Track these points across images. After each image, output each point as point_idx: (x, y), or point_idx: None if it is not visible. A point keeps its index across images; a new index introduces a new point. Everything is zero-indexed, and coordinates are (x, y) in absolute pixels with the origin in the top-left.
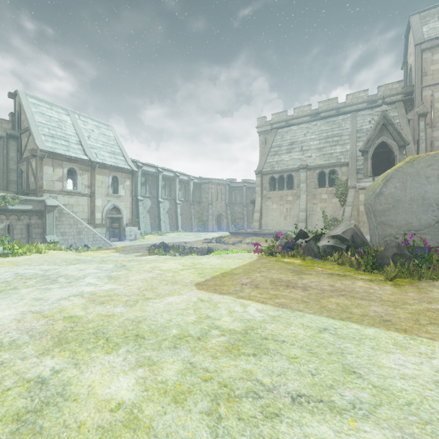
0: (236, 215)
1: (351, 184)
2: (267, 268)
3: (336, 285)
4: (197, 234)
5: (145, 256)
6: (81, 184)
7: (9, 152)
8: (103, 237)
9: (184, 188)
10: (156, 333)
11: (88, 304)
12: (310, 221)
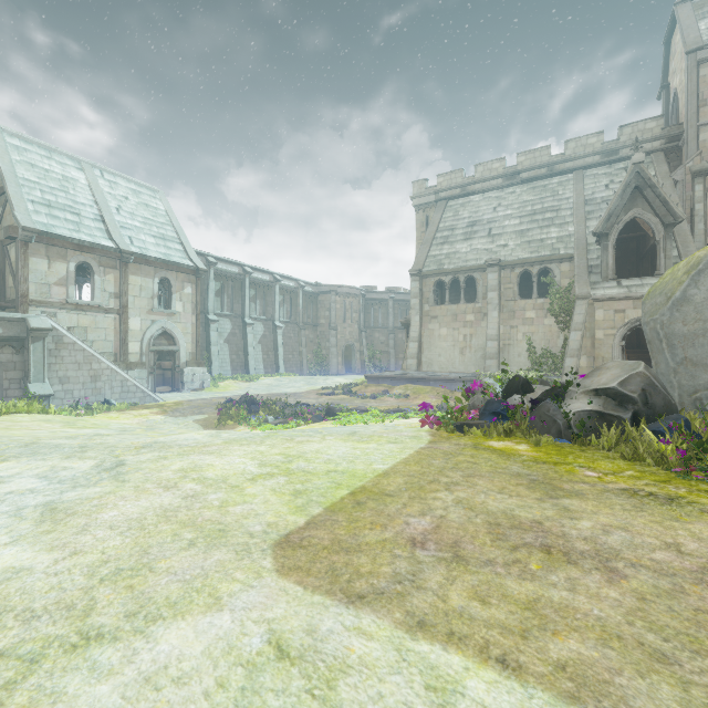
0: (377, 346)
1: (581, 292)
2: (462, 472)
3: (684, 542)
4: (311, 380)
5: (211, 421)
6: (102, 292)
7: None
8: (140, 386)
9: (290, 301)
10: None
11: None
12: (505, 356)
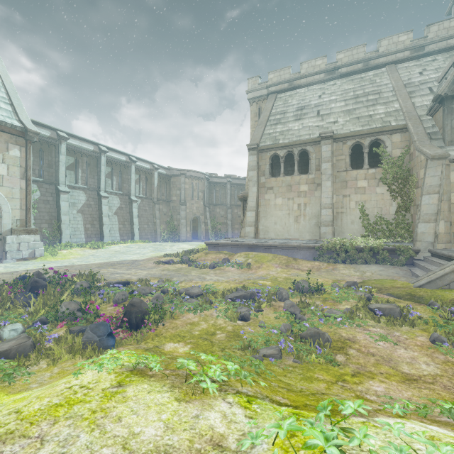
0: (218, 219)
1: (436, 152)
2: None
3: None
4: (159, 246)
5: None
6: None
7: None
8: None
9: (145, 180)
10: None
11: None
12: (339, 224)
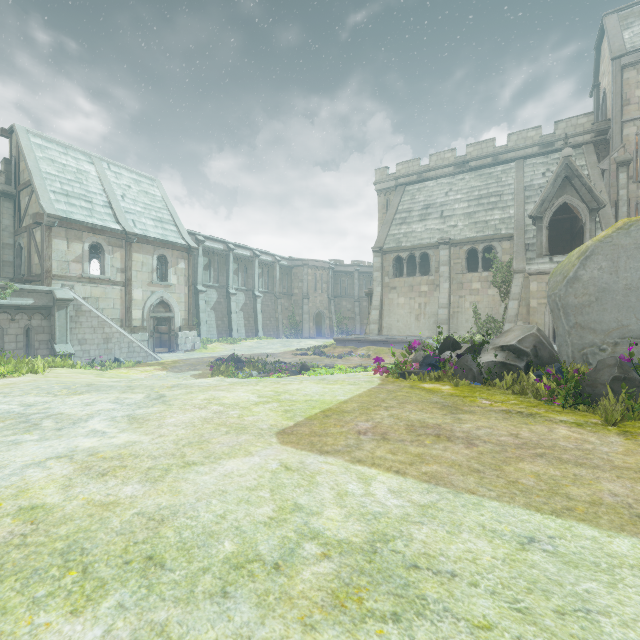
0: (344, 313)
1: (518, 267)
2: (398, 401)
3: (522, 433)
4: (286, 342)
5: (205, 375)
6: (110, 267)
7: (1, 218)
8: (143, 347)
9: (267, 273)
10: (189, 552)
11: (76, 478)
12: (455, 322)
